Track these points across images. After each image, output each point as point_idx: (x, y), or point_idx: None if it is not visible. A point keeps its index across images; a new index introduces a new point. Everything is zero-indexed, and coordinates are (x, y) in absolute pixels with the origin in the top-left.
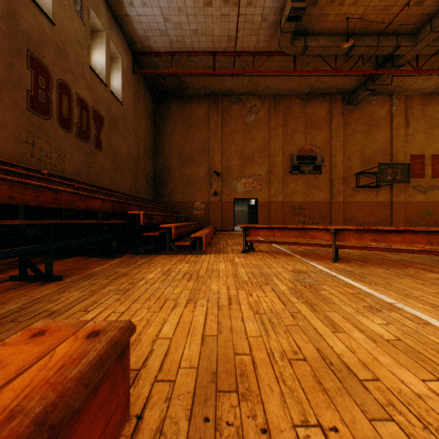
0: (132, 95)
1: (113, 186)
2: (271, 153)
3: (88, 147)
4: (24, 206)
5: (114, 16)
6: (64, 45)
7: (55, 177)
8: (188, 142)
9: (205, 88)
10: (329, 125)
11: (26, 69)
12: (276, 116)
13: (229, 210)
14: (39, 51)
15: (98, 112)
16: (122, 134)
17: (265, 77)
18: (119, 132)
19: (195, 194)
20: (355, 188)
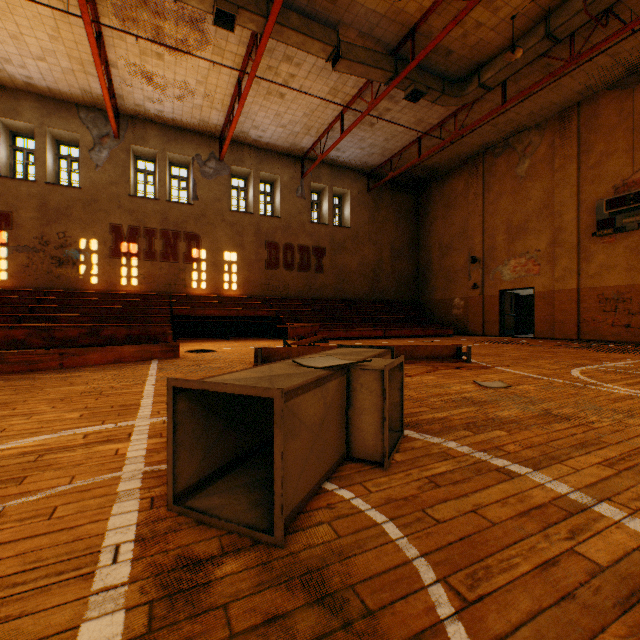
0: (367, 211)
1: (337, 295)
2: (555, 211)
3: (309, 274)
4: (227, 316)
5: (338, 166)
6: (288, 223)
7: (273, 299)
8: (447, 227)
9: (453, 158)
10: None
11: (265, 251)
12: (564, 145)
13: (492, 308)
14: (272, 238)
15: (319, 247)
16: (350, 251)
17: (508, 112)
18: (345, 252)
19: (453, 289)
20: None
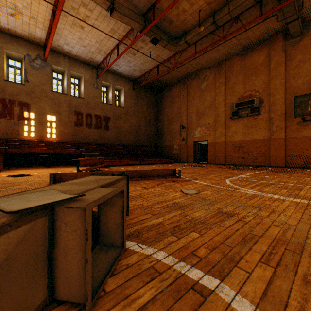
0: (133, 100)
1: (117, 142)
2: (216, 107)
3: (101, 130)
4: (47, 153)
5: (117, 75)
6: (89, 102)
7: (79, 143)
8: (171, 111)
9: (174, 78)
10: (269, 67)
11: (74, 116)
12: (220, 77)
13: (191, 150)
14: (79, 109)
15: (107, 116)
16: (124, 119)
17: (197, 59)
18: (121, 120)
19: (174, 141)
20: (302, 122)
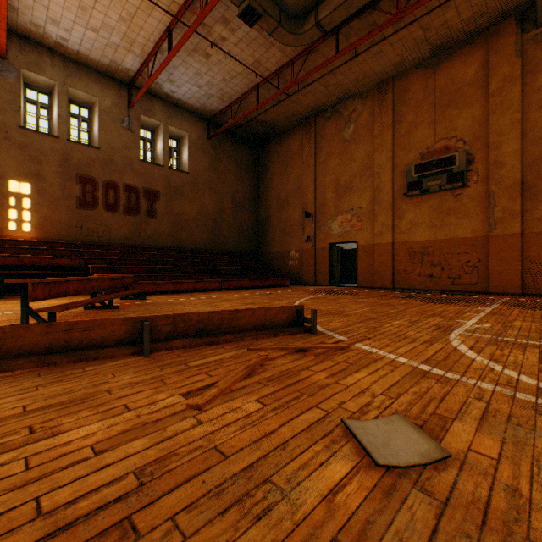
0: (208, 158)
1: (174, 244)
2: (375, 172)
3: (138, 219)
4: (1, 265)
5: (175, 105)
6: (111, 157)
7: (87, 245)
8: (284, 183)
9: (290, 117)
10: (486, 89)
11: (76, 186)
12: (382, 113)
13: (323, 259)
14: (87, 171)
15: (151, 189)
16: (189, 198)
17: (338, 73)
18: (183, 198)
19: (290, 242)
20: None
